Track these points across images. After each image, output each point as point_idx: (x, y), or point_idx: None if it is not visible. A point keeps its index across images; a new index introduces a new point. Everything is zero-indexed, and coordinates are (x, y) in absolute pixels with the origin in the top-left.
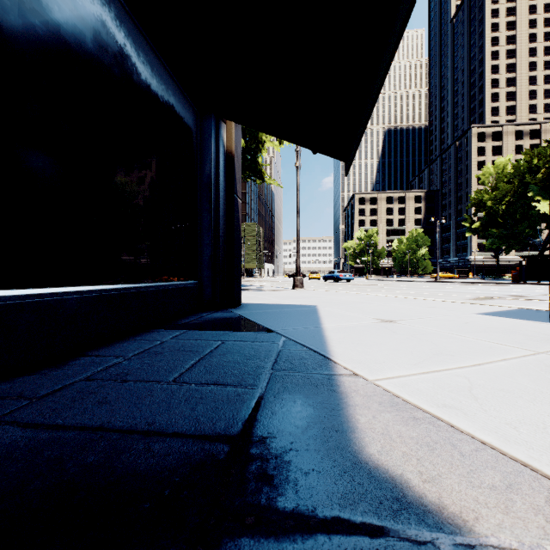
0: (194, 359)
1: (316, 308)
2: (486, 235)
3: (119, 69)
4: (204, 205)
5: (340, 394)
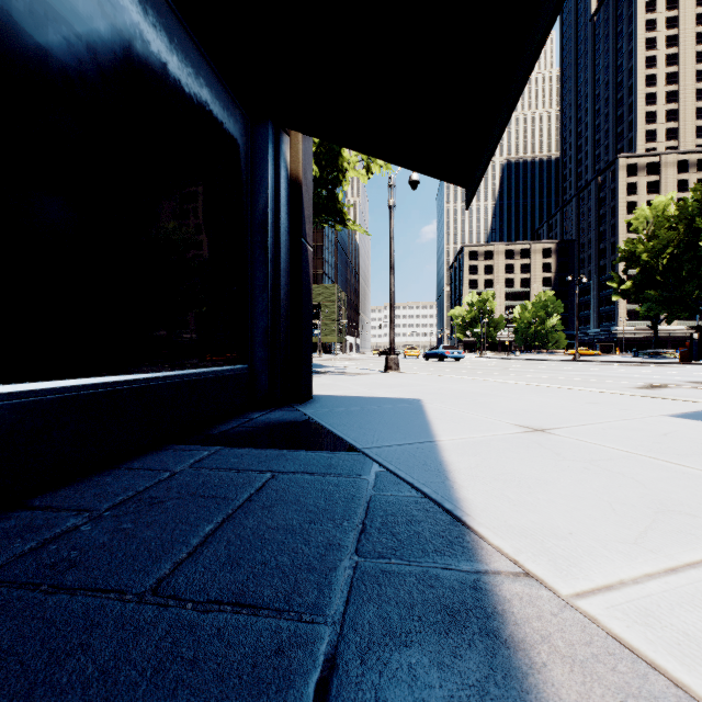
0: (214, 520)
1: (421, 405)
2: (640, 298)
3: (109, 26)
4: (257, 254)
5: (513, 649)
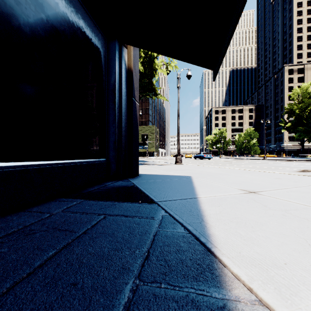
0: (57, 247)
1: (191, 179)
2: (295, 130)
3: None
4: (110, 105)
5: None
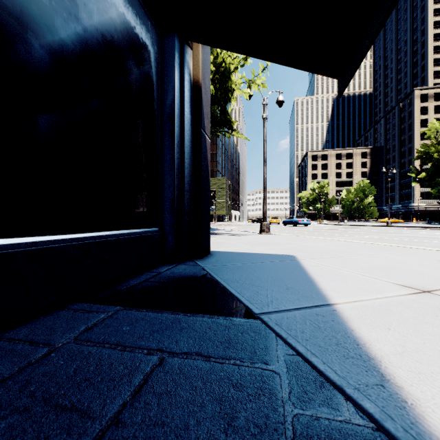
0: None
1: (298, 261)
2: (432, 184)
3: None
4: (165, 140)
5: None
